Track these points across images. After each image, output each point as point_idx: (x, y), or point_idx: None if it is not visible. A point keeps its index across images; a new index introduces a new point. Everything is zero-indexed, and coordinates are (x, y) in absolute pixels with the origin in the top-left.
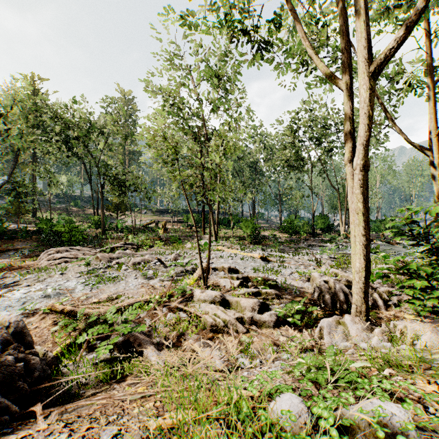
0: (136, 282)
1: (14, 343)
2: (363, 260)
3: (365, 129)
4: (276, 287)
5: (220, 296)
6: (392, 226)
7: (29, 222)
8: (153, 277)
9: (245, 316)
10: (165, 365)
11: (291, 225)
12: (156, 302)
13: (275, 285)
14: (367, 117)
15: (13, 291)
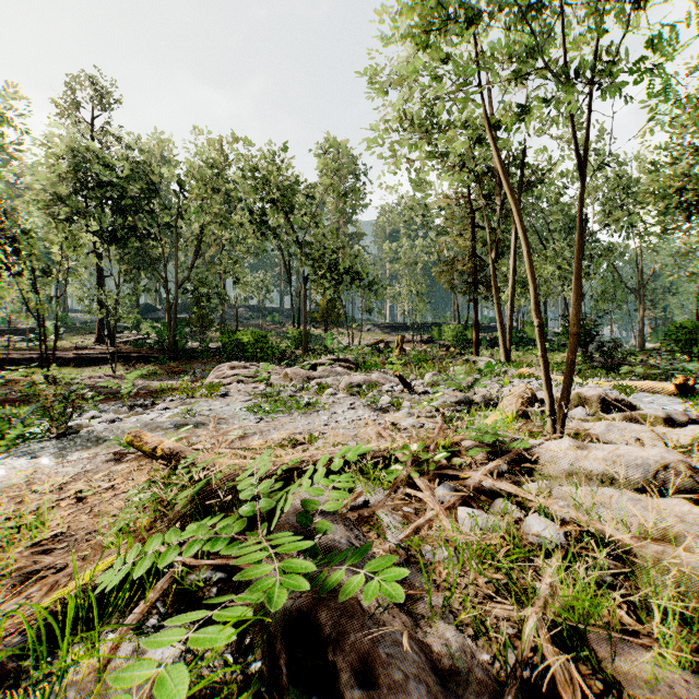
0: (352, 416)
1: None
2: None
3: None
4: None
5: (690, 469)
6: None
7: (215, 341)
8: (390, 408)
9: None
10: None
11: (696, 335)
12: (410, 462)
13: None
14: None
15: (140, 415)
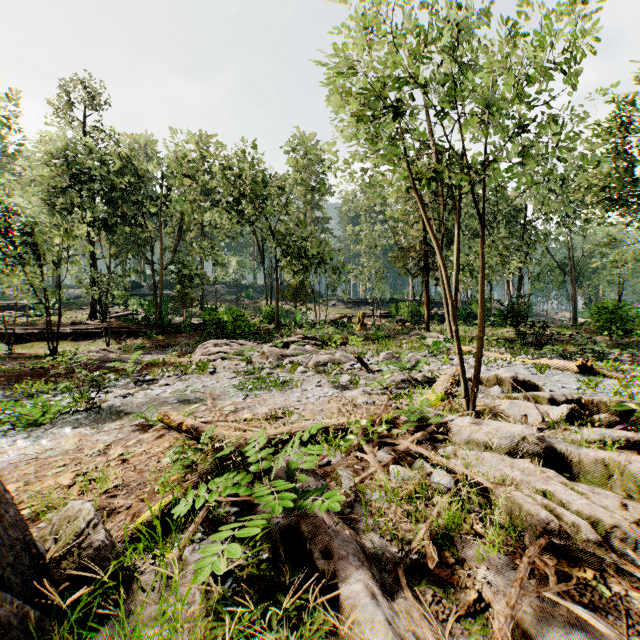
0: (319, 393)
1: None
2: None
3: None
4: None
5: (538, 440)
6: None
7: (196, 316)
8: (350, 386)
9: None
10: None
11: (615, 315)
12: (360, 433)
13: None
14: None
15: (146, 391)
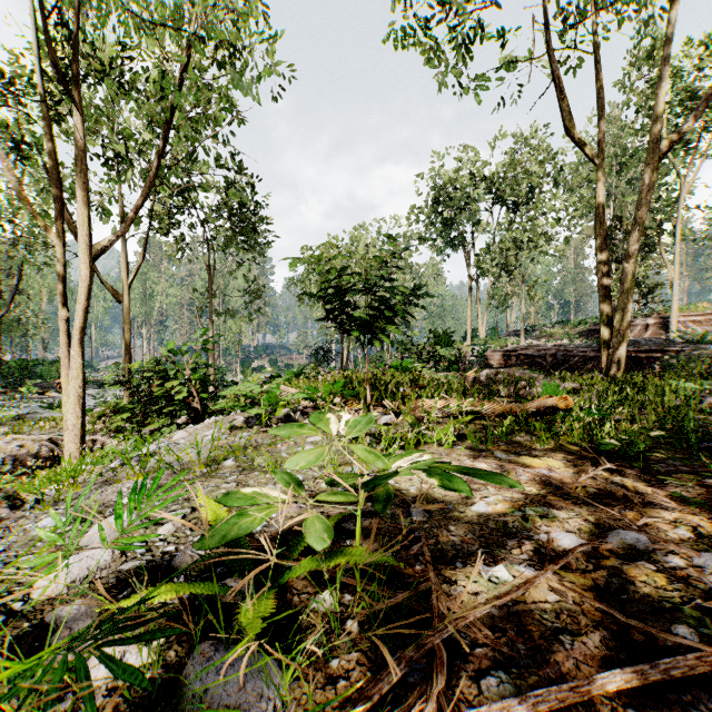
0: None
1: None
2: (80, 409)
3: (84, 299)
4: None
5: None
6: None
7: None
8: None
9: None
10: None
11: None
12: None
13: None
14: (86, 290)
15: None
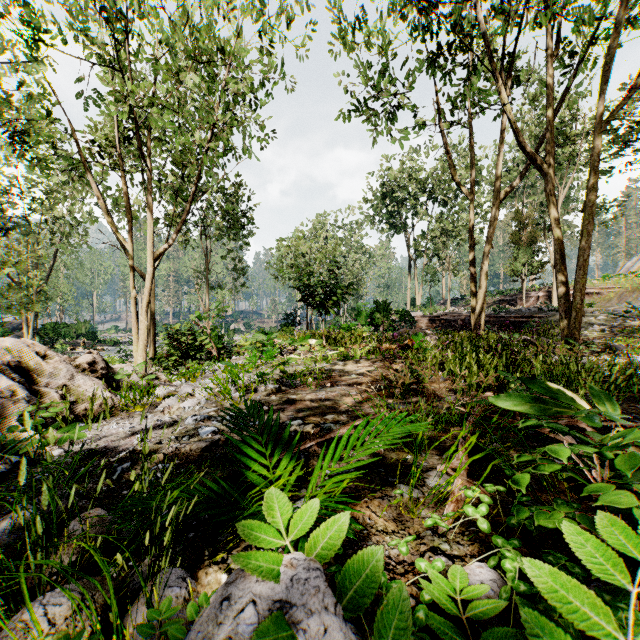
0: None
1: None
2: (145, 354)
3: (150, 285)
4: None
5: None
6: (88, 332)
7: None
8: None
9: None
10: None
11: None
12: None
13: None
14: (151, 280)
15: None
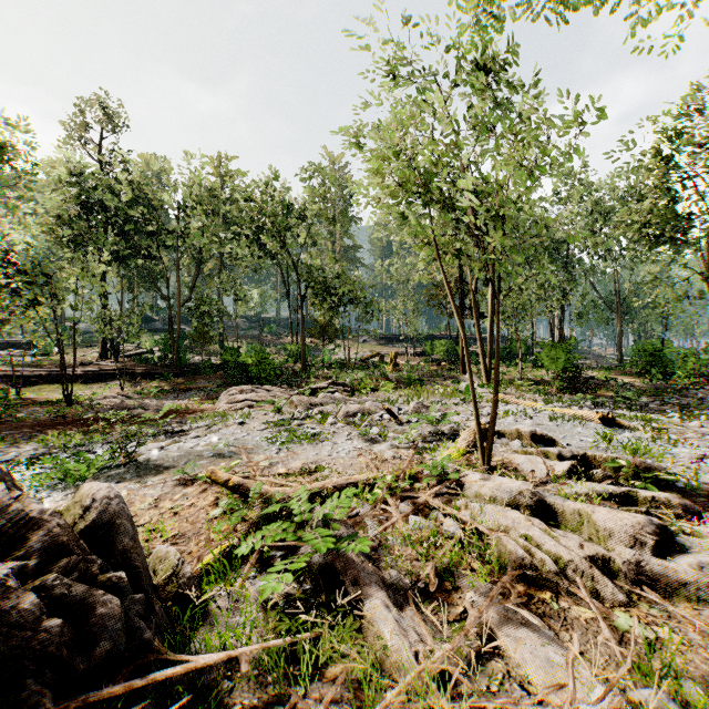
0: (349, 446)
1: (74, 553)
2: None
3: None
4: (670, 488)
5: (531, 494)
6: None
7: (215, 354)
8: (378, 439)
9: (613, 556)
10: (418, 662)
11: (655, 358)
12: (386, 487)
13: (667, 483)
14: None
15: (178, 443)
